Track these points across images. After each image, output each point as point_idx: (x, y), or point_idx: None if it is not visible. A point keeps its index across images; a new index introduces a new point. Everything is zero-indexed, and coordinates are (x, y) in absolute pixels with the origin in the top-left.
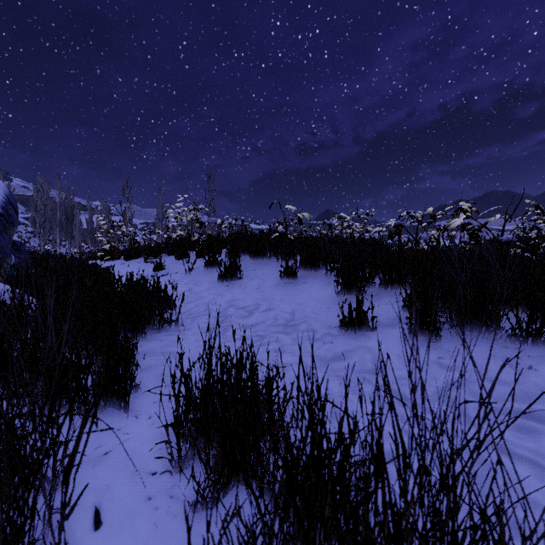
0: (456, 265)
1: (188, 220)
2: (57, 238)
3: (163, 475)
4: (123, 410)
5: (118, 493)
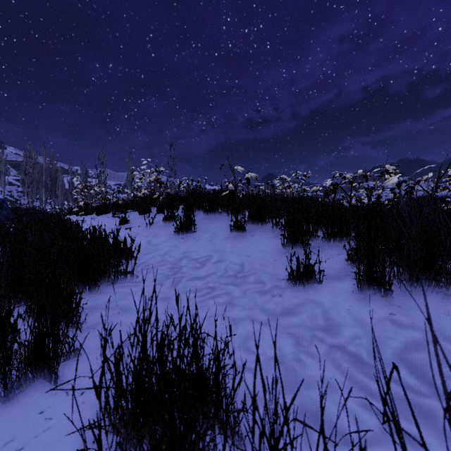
0: (407, 220)
1: (151, 180)
2: (43, 197)
3: None
4: (54, 384)
5: None
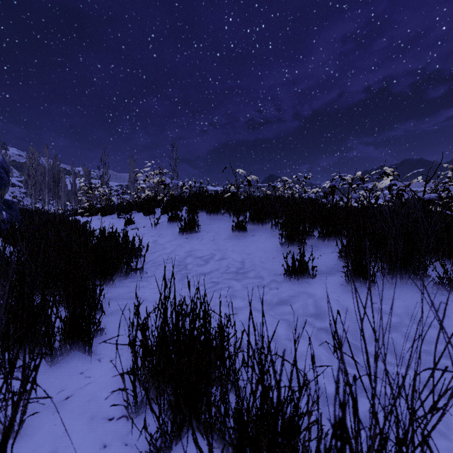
0: (388, 220)
1: (155, 182)
2: (46, 198)
3: (120, 421)
4: (88, 354)
5: (75, 441)
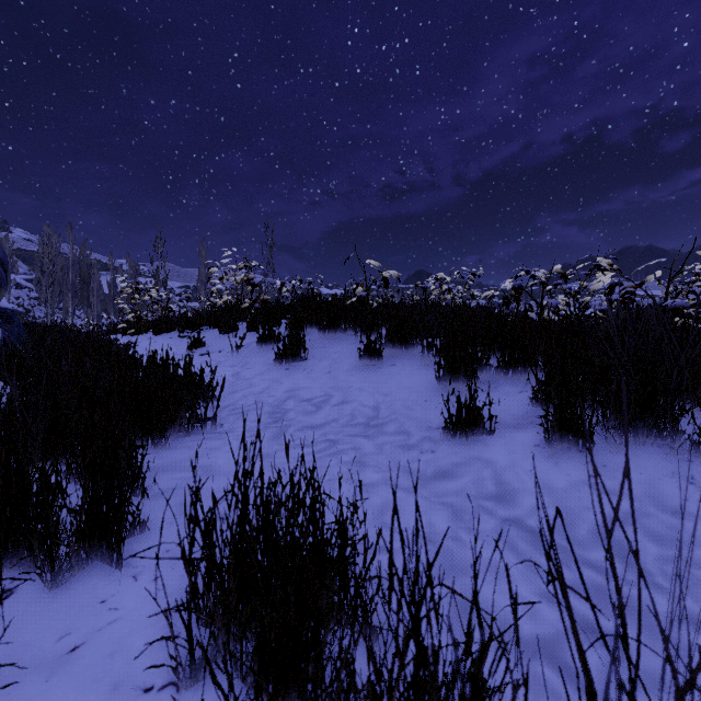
0: (615, 340)
1: (238, 281)
2: (69, 306)
3: (164, 693)
4: (116, 566)
5: None
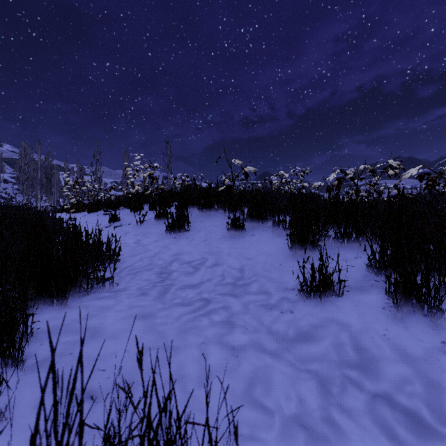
0: None
1: (145, 177)
2: (38, 194)
3: None
4: None
5: None
